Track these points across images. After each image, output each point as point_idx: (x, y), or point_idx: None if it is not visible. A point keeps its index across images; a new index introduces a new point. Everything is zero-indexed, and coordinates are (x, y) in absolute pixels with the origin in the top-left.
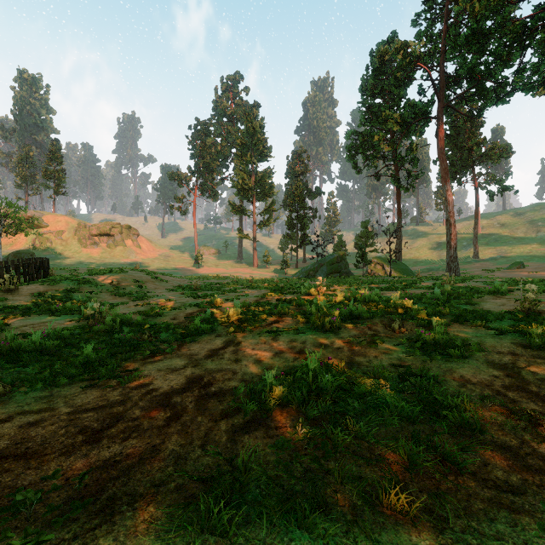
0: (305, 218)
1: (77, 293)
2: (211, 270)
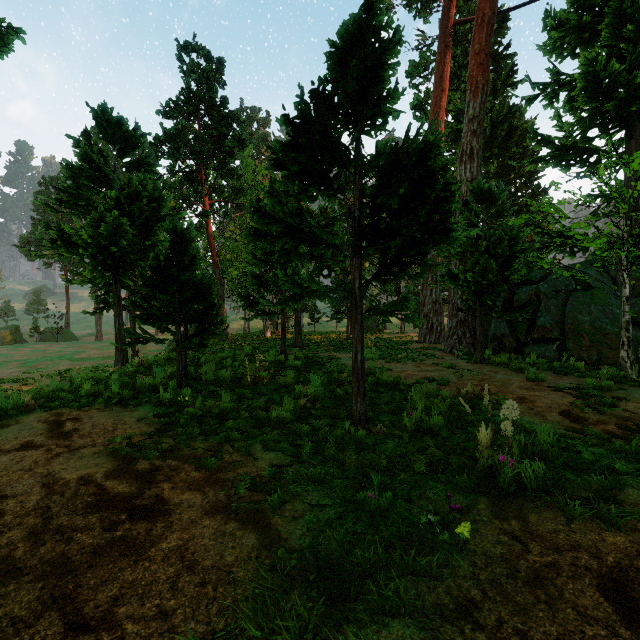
0: None
1: None
2: None
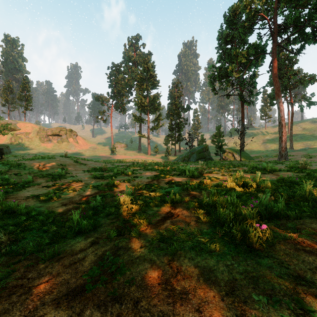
0: (180, 124)
1: (4, 175)
2: (121, 157)
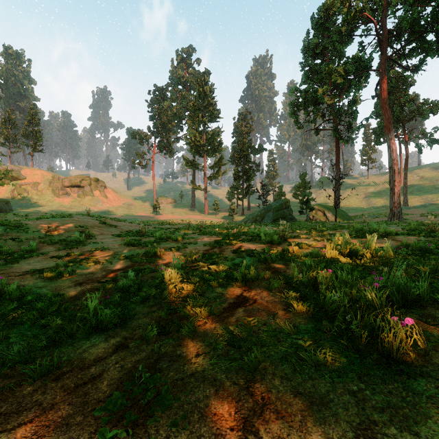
0: (250, 171)
1: None
2: (167, 216)
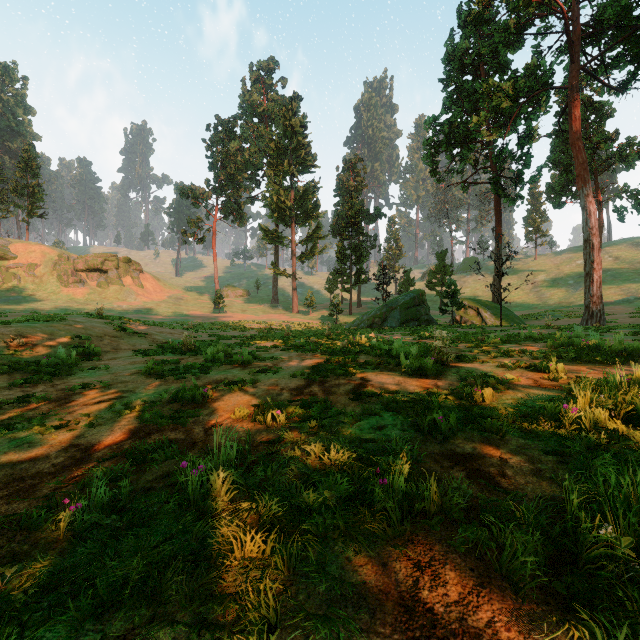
0: (361, 247)
1: None
2: (235, 317)
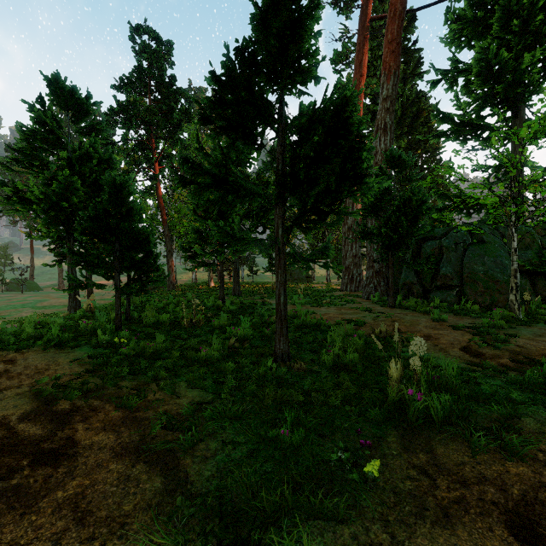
0: None
1: None
2: None
